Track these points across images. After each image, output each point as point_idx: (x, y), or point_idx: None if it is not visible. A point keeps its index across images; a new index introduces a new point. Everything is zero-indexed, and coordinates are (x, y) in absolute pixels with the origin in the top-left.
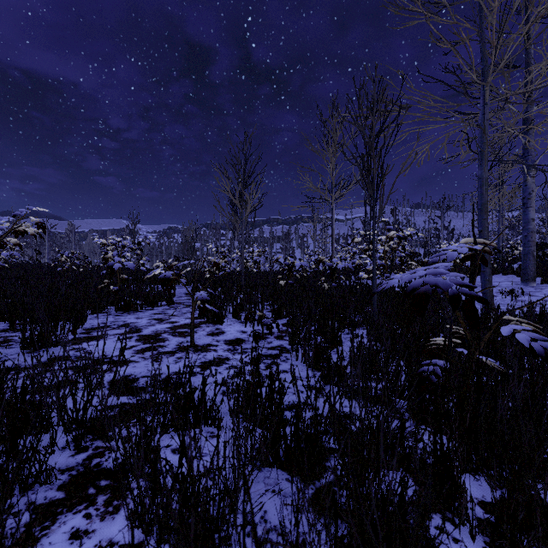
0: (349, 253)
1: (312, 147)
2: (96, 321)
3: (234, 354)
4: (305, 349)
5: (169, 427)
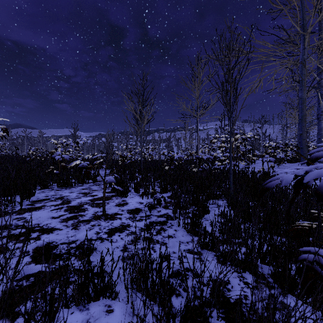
0: (207, 149)
1: (185, 83)
2: (41, 195)
3: (133, 222)
4: (185, 219)
5: (71, 302)
